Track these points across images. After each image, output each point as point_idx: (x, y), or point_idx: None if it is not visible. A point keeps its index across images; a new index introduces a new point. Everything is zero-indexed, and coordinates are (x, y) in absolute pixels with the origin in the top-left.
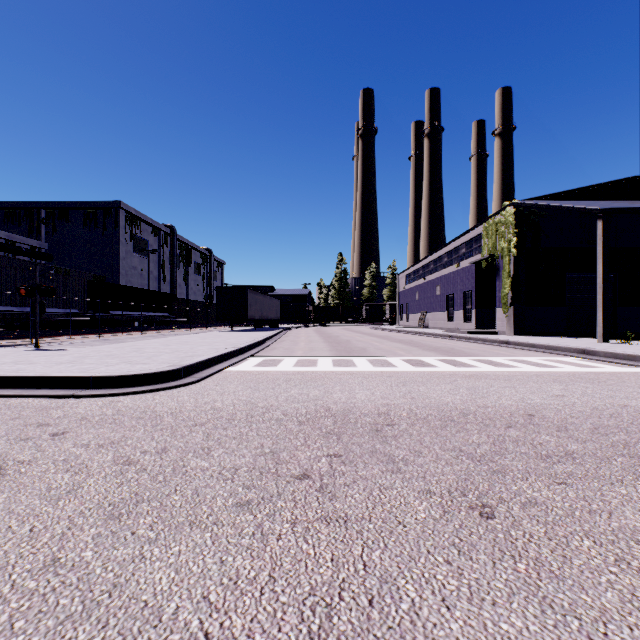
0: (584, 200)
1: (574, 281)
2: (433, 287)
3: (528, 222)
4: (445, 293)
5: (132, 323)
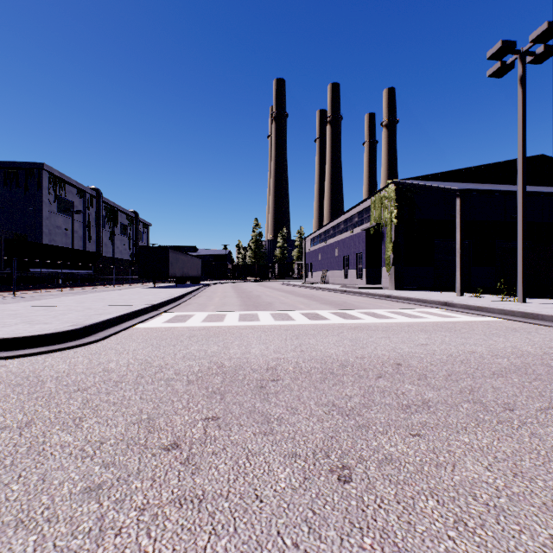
0: (447, 182)
1: (440, 246)
2: (332, 249)
3: (406, 197)
4: (342, 254)
5: (55, 280)
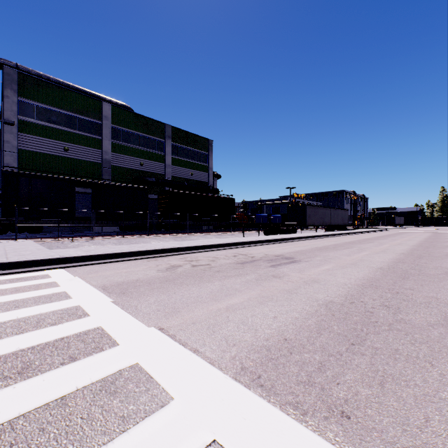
0: None
1: None
2: None
3: None
4: None
5: None
